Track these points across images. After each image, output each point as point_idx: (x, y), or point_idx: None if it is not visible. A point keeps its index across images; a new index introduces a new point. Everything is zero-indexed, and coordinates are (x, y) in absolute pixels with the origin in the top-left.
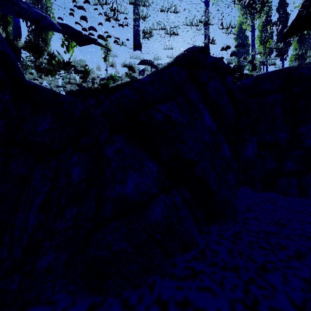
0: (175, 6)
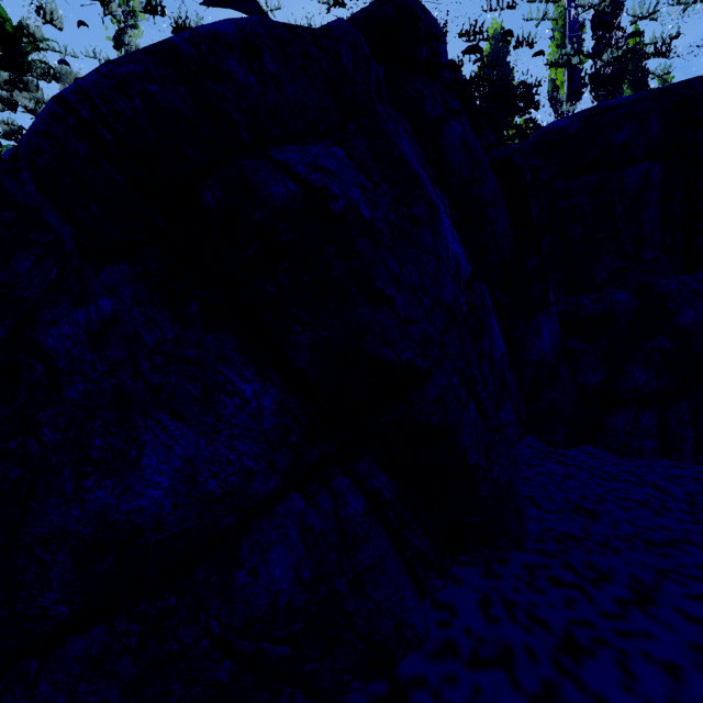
0: None
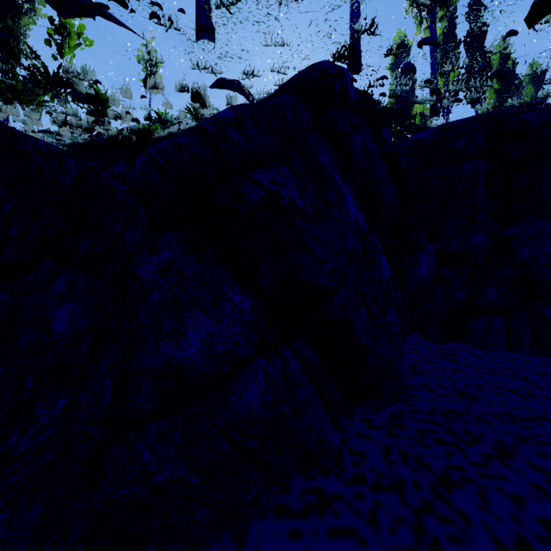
0: None
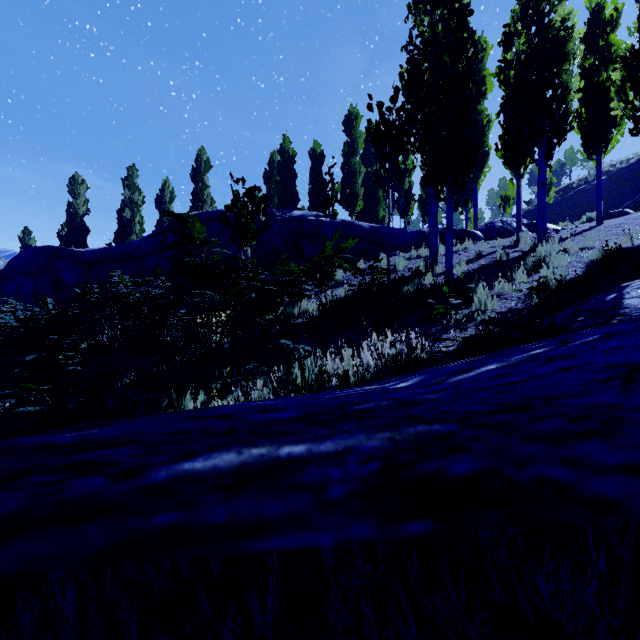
0: (631, 226)
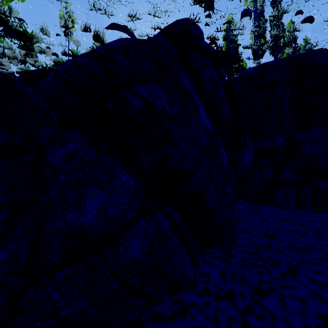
0: None
